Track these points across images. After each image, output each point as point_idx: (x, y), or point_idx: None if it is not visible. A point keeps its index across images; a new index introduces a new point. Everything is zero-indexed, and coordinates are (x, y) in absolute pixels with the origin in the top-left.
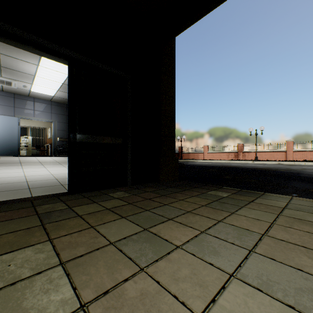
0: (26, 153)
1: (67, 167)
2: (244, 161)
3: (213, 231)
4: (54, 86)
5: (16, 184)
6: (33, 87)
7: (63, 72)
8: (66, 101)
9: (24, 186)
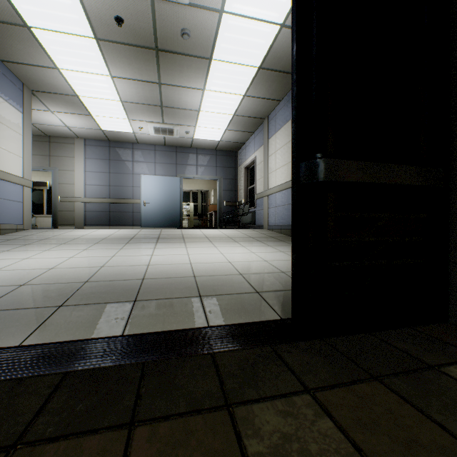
0: (187, 224)
1: (247, 248)
2: None
3: None
4: (221, 123)
5: (178, 280)
6: (196, 131)
7: (236, 91)
8: (235, 146)
9: (191, 287)
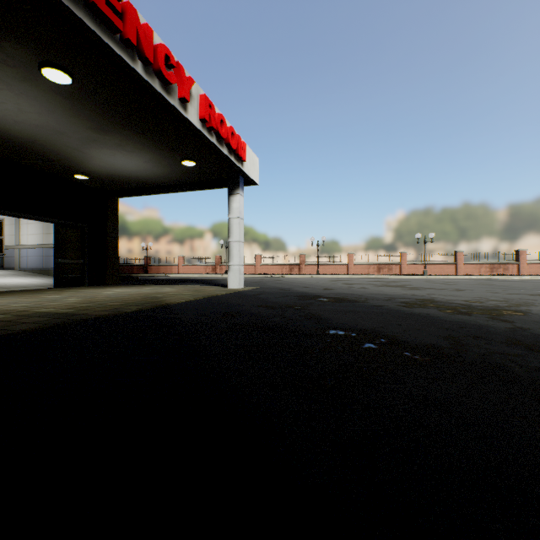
0: None
1: (22, 279)
2: (215, 275)
3: (120, 288)
4: None
5: (9, 285)
6: None
7: None
8: None
9: (17, 286)
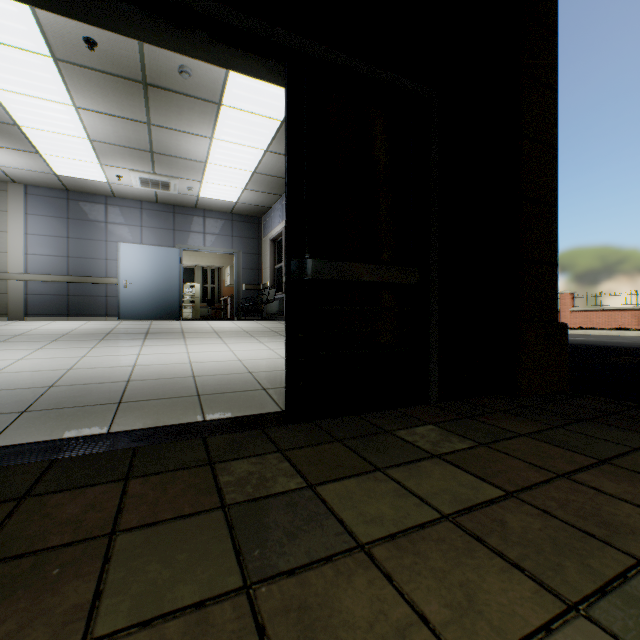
0: (191, 314)
1: (266, 345)
2: None
3: None
4: (238, 180)
5: (173, 381)
6: (203, 188)
7: (255, 145)
8: (258, 211)
9: (189, 387)
